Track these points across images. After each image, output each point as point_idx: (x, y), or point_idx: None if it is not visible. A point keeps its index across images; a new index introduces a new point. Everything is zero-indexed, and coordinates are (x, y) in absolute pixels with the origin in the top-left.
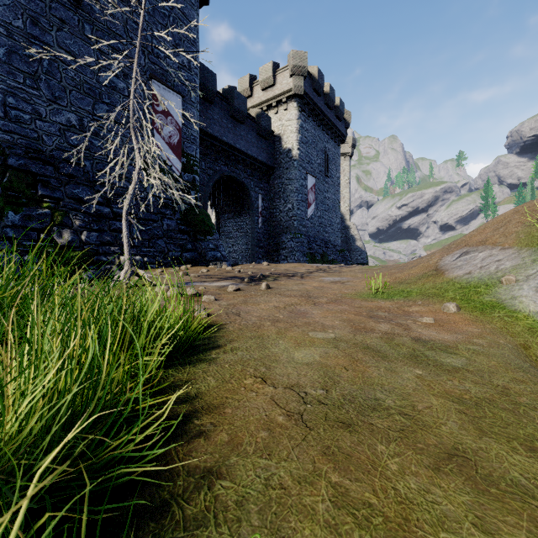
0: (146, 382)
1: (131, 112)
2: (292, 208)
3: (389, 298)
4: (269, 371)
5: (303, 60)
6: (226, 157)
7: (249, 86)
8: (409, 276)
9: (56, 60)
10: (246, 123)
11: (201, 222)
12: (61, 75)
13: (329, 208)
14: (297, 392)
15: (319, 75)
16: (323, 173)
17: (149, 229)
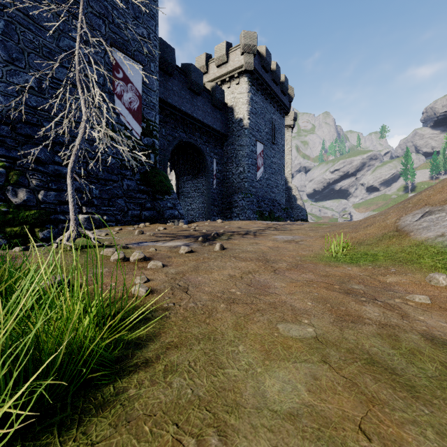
0: None
1: (77, 63)
2: (243, 171)
3: (354, 262)
4: (224, 446)
5: (253, 39)
6: (184, 125)
7: (205, 63)
8: (367, 237)
9: (13, 22)
10: (202, 95)
11: (160, 182)
12: (19, 37)
13: (275, 172)
14: None
15: (267, 53)
16: (270, 141)
17: (109, 188)
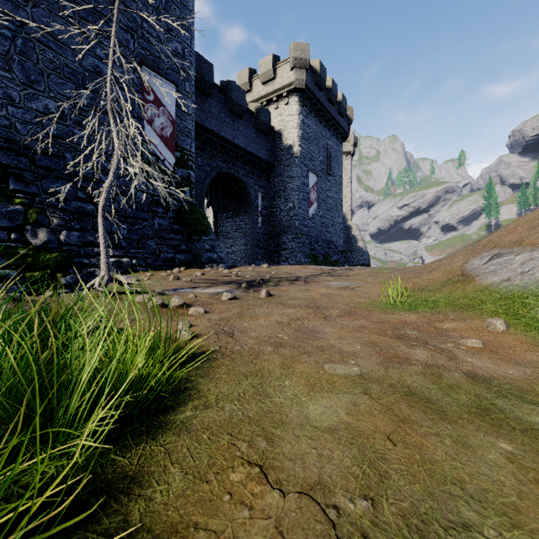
0: (61, 484)
1: (109, 90)
2: (293, 207)
3: (412, 308)
4: (272, 447)
5: (304, 52)
6: (224, 153)
7: (248, 80)
8: (430, 282)
9: (32, 40)
10: (245, 117)
11: (196, 221)
12: (38, 56)
13: (331, 208)
14: (321, 508)
15: (322, 68)
16: (325, 171)
17: (138, 228)
